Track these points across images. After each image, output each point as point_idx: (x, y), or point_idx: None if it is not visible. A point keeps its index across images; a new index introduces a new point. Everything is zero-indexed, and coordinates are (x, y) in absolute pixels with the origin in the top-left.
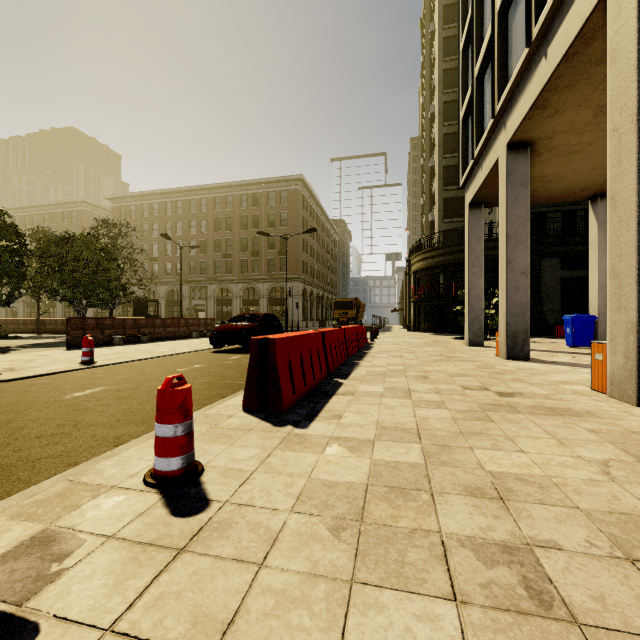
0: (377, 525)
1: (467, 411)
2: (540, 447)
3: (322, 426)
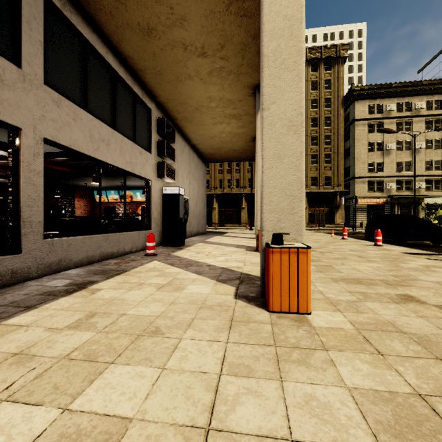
0: (389, 258)
1: (413, 280)
2: (362, 267)
3: None
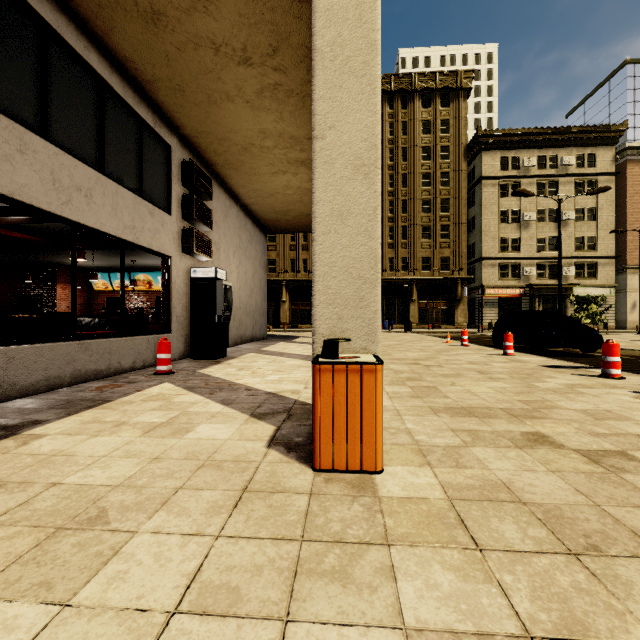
0: (520, 374)
1: (549, 407)
2: (480, 388)
3: (623, 392)
